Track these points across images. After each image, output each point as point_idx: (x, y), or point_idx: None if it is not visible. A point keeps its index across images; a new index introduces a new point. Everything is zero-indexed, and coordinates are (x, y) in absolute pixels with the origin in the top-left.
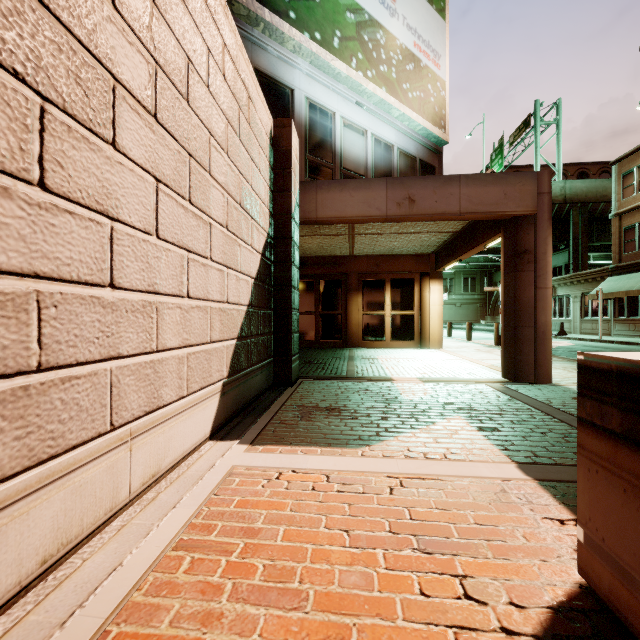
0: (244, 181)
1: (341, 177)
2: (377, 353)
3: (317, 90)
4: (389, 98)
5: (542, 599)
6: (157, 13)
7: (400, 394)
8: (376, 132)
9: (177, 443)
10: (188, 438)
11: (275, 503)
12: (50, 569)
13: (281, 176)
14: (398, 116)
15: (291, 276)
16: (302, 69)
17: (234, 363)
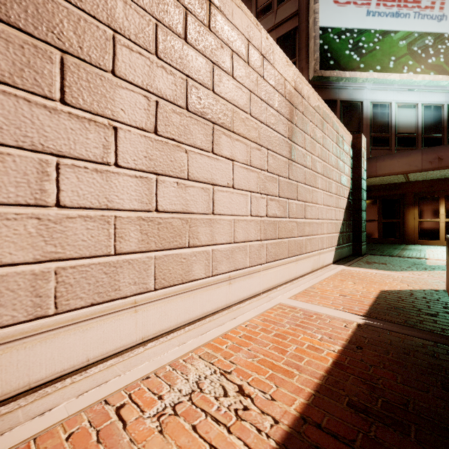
0: (341, 173)
1: (396, 139)
2: (428, 248)
3: (378, 95)
4: (437, 77)
5: (428, 288)
6: (323, 148)
7: (425, 263)
8: (426, 101)
9: (326, 260)
10: (328, 260)
11: (358, 274)
12: (312, 272)
13: (356, 161)
14: (447, 84)
15: (361, 206)
16: (368, 88)
17: (338, 241)
